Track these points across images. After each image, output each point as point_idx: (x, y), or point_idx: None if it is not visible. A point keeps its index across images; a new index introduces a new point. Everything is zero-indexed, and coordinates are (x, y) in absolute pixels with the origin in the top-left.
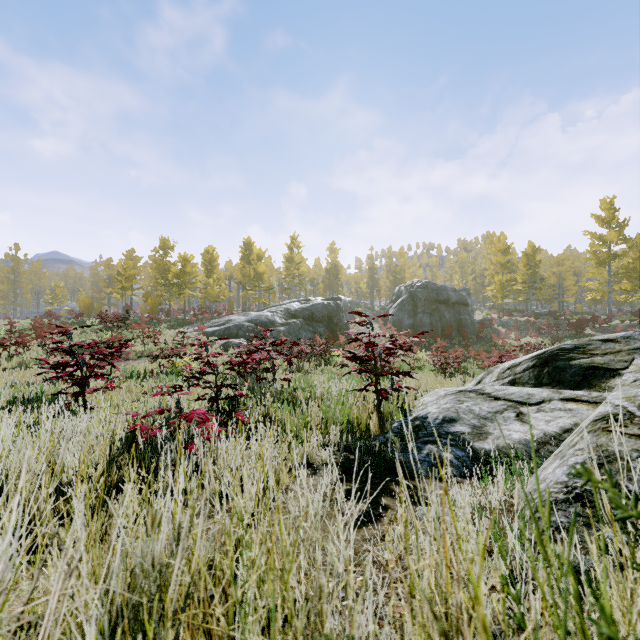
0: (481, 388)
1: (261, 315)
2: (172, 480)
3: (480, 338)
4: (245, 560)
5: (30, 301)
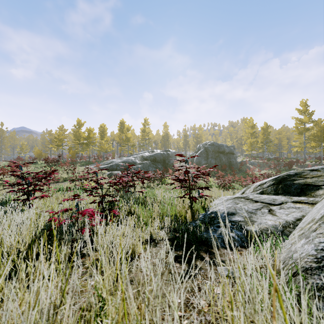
0: (247, 196)
1: (129, 159)
2: (43, 268)
3: (240, 171)
4: (107, 316)
5: (9, 152)
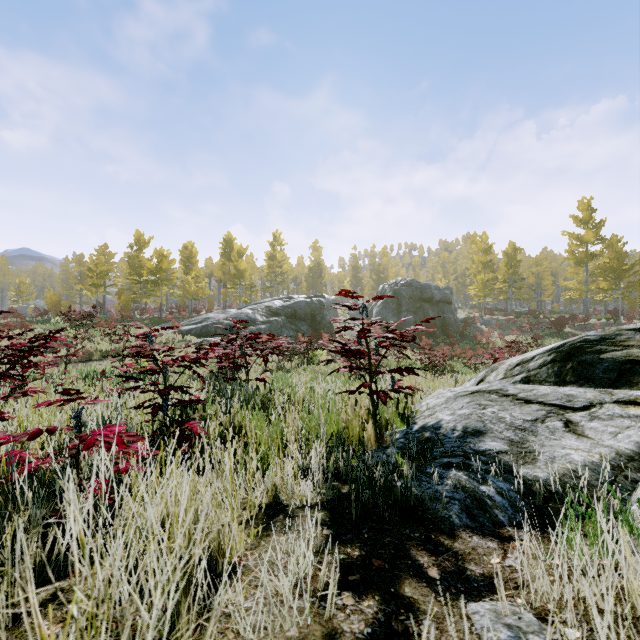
0: (502, 388)
1: (241, 313)
2: None
3: (463, 336)
4: None
5: None
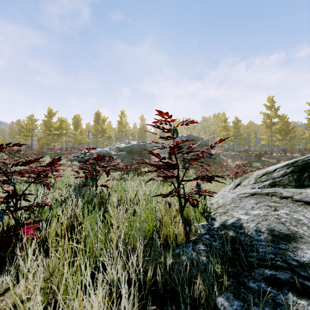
0: (275, 191)
1: (103, 150)
2: None
3: (214, 162)
4: None
5: None
